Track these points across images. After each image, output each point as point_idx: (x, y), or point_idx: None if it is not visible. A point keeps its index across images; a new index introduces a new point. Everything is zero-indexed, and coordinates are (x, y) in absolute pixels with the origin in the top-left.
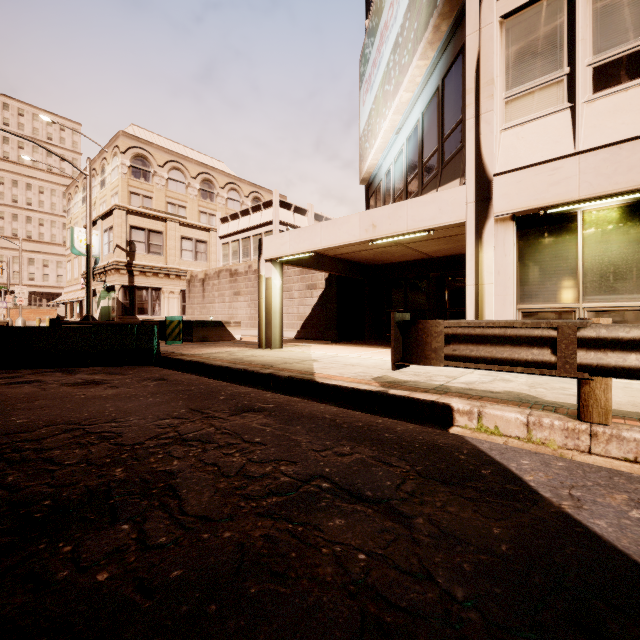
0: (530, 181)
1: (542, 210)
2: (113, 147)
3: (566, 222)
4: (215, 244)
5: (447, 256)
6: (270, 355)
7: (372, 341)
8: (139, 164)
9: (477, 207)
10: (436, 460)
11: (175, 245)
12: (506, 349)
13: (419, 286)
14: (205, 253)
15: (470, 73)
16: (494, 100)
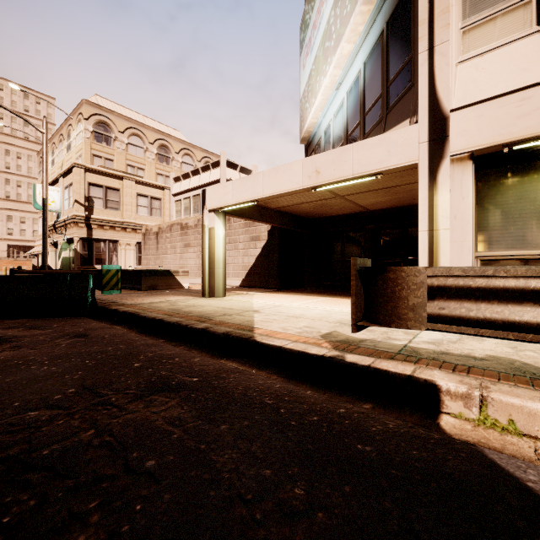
0: (493, 114)
1: (507, 146)
2: (77, 114)
3: (534, 160)
4: (169, 201)
5: (382, 209)
6: (211, 305)
7: (312, 289)
8: (101, 130)
9: (431, 147)
10: (475, 535)
11: (131, 201)
12: (525, 308)
13: (355, 238)
14: (159, 209)
15: (423, 3)
16: (450, 30)
